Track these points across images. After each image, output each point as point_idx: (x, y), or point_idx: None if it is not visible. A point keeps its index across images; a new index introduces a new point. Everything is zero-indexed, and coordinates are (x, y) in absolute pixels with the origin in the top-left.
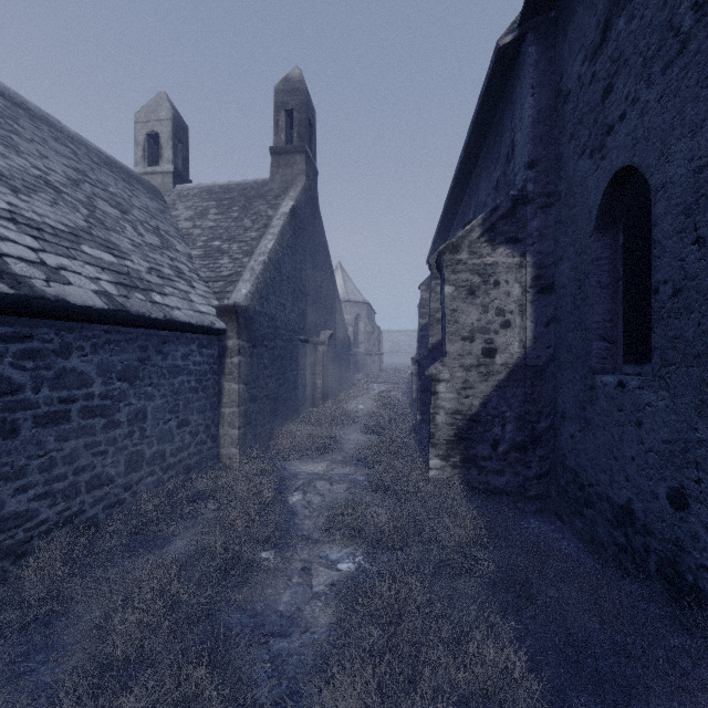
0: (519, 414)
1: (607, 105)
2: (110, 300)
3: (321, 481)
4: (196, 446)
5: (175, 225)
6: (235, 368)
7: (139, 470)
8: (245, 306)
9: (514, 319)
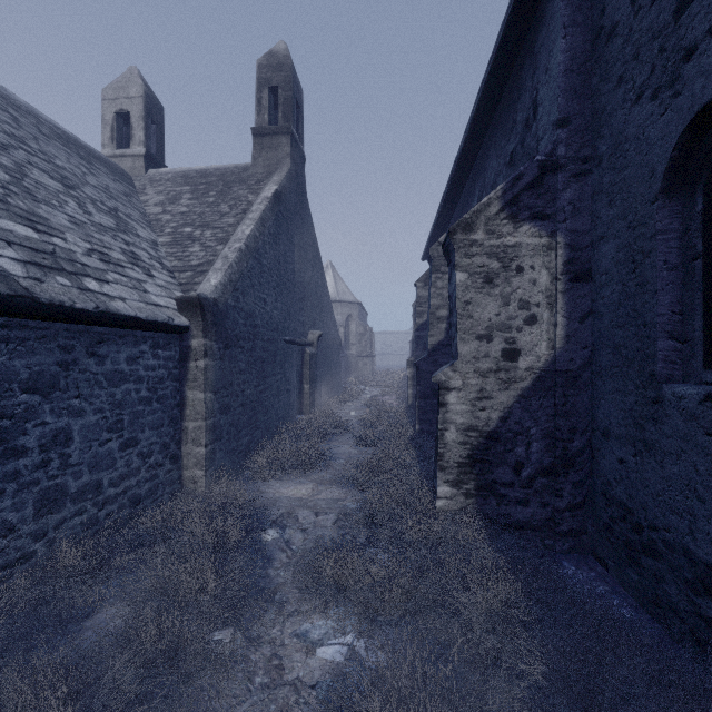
0: (547, 430)
1: (685, 21)
2: (5, 282)
3: (304, 511)
4: (148, 470)
5: (141, 209)
6: (200, 374)
7: (60, 510)
8: (213, 299)
9: (542, 313)
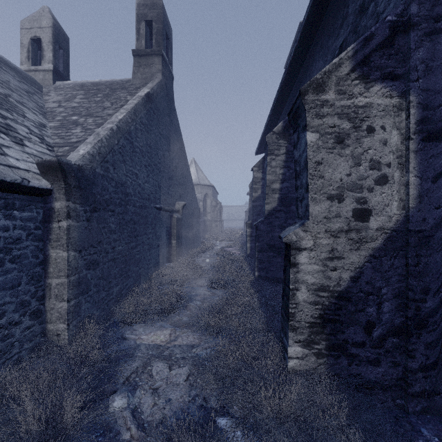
0: (398, 290)
1: None
2: None
3: (159, 363)
4: None
5: (40, 104)
6: (63, 234)
7: None
8: (77, 166)
9: (393, 173)
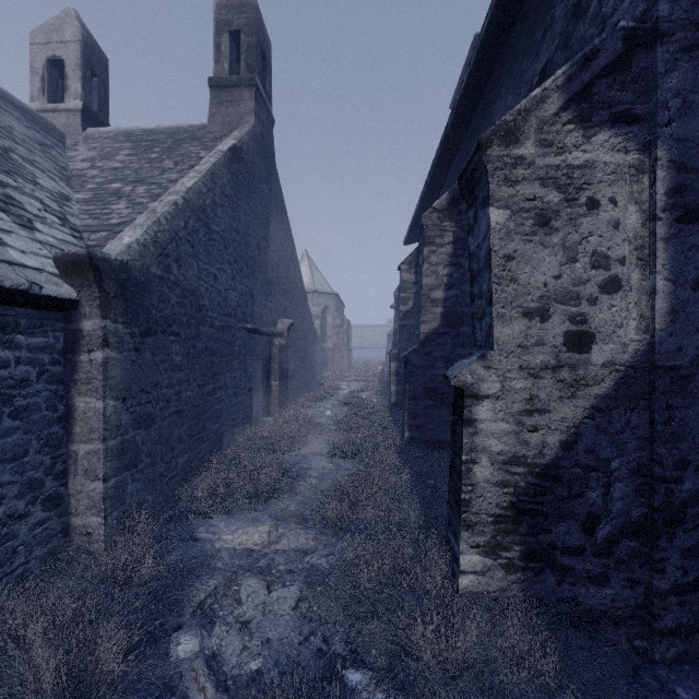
0: (638, 463)
1: None
2: None
3: (251, 580)
4: None
5: (62, 163)
6: (96, 372)
7: None
8: (120, 262)
9: (629, 274)
